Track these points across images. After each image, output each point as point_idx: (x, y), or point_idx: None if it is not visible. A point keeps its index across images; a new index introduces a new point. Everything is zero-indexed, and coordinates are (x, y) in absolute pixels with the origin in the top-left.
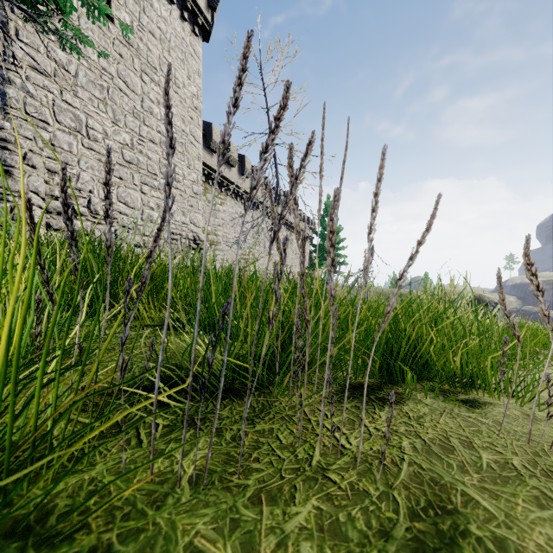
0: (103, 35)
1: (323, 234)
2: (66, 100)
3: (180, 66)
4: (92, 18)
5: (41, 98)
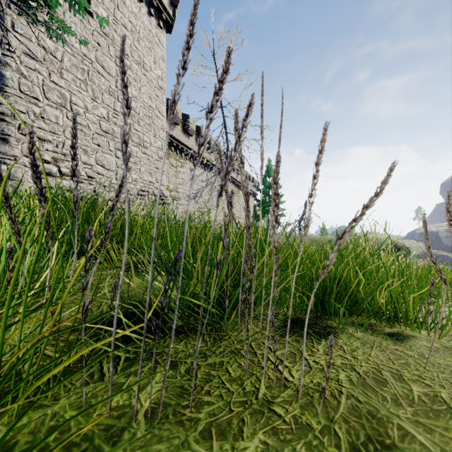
0: (84, 27)
1: (265, 191)
2: (54, 81)
3: (147, 53)
4: (74, 11)
5: (33, 79)
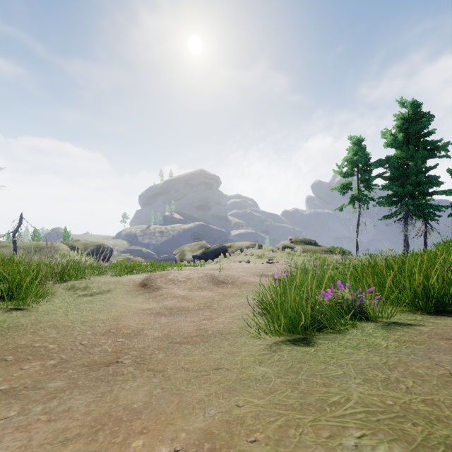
0: None
1: None
2: None
3: None
4: None
5: None
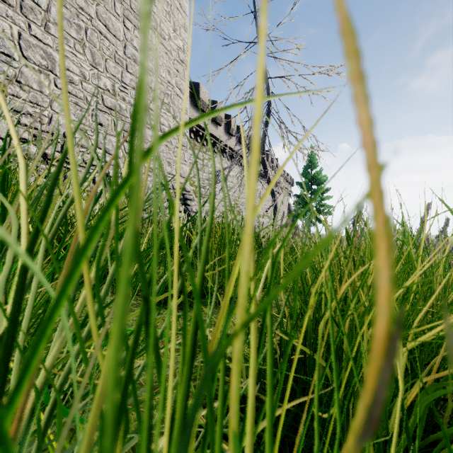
0: None
1: (307, 184)
2: (36, 35)
3: (165, 17)
4: None
5: (4, 29)
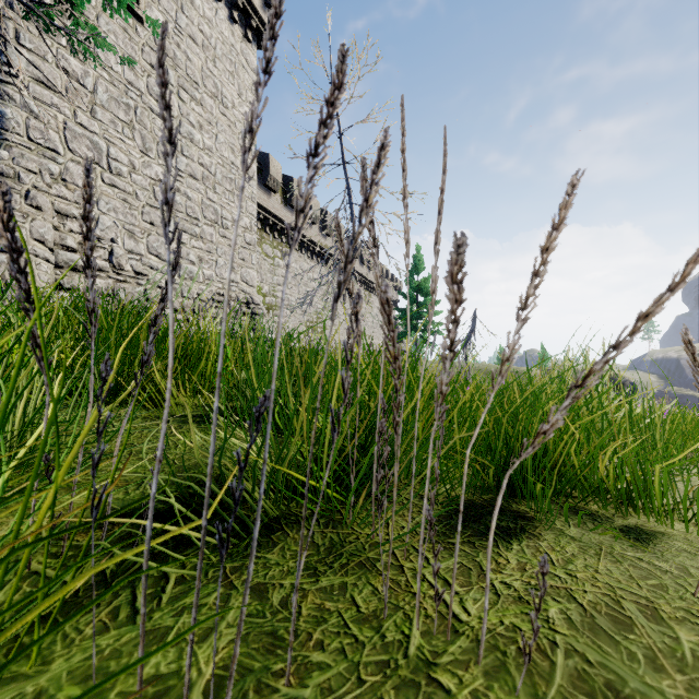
0: (129, 40)
1: (411, 295)
2: (82, 123)
3: (228, 80)
4: (110, 10)
5: (49, 120)
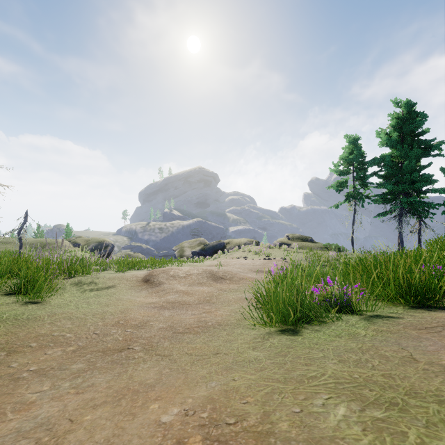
0: None
1: None
2: None
3: None
4: None
5: None
